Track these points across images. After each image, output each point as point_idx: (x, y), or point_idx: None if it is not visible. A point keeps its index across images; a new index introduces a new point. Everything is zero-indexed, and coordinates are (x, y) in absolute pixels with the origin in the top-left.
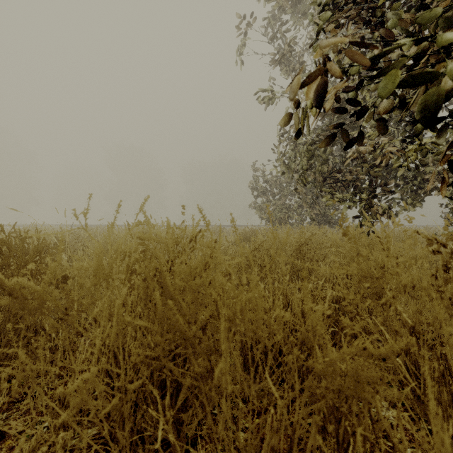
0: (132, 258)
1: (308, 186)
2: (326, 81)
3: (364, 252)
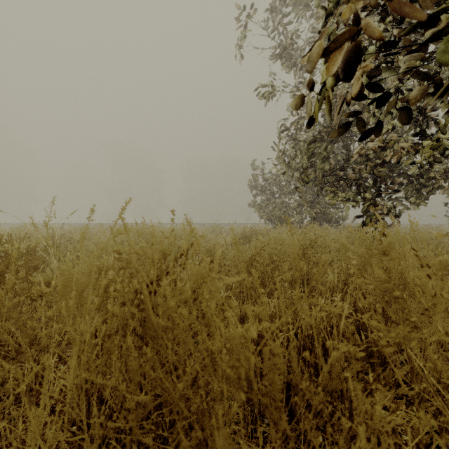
0: (103, 282)
1: (309, 185)
2: (359, 48)
3: (410, 275)
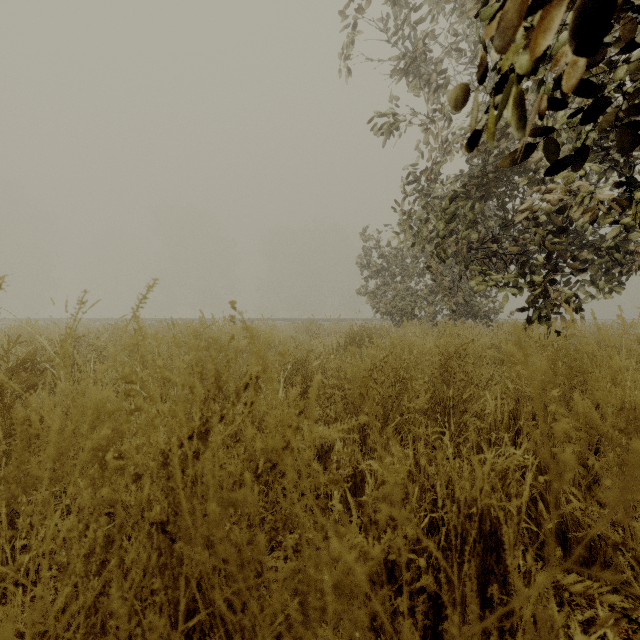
0: (88, 445)
1: (447, 262)
2: None
3: None
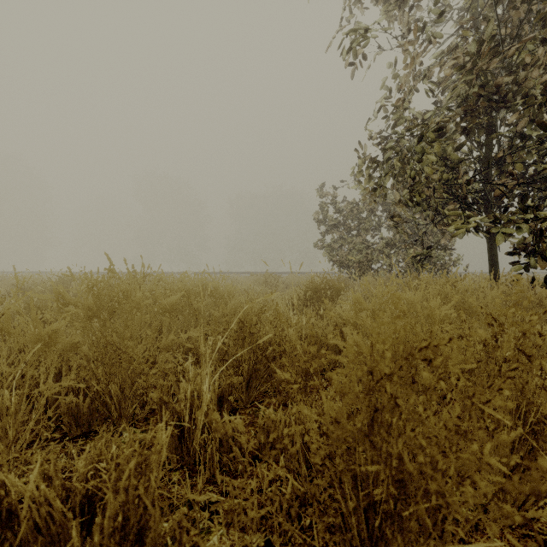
0: None
1: (414, 210)
2: None
3: None
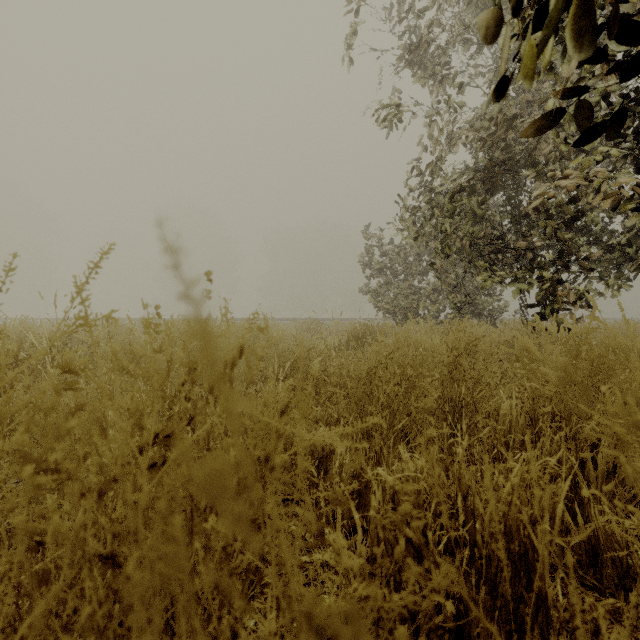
0: None
1: (452, 259)
2: None
3: None
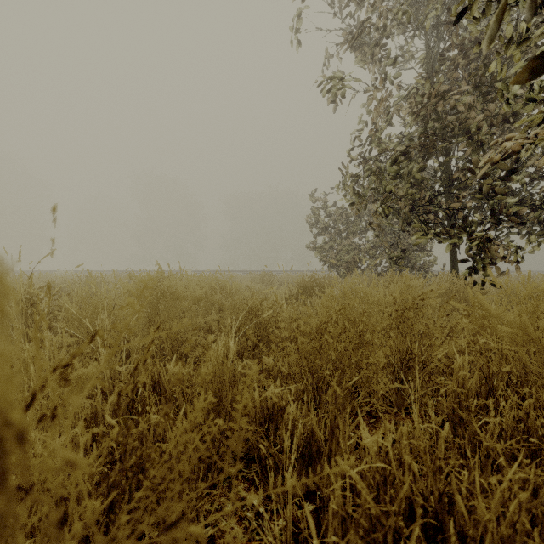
0: None
1: (389, 219)
2: None
3: None
